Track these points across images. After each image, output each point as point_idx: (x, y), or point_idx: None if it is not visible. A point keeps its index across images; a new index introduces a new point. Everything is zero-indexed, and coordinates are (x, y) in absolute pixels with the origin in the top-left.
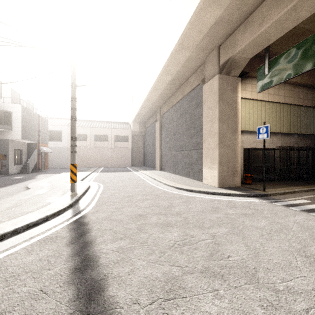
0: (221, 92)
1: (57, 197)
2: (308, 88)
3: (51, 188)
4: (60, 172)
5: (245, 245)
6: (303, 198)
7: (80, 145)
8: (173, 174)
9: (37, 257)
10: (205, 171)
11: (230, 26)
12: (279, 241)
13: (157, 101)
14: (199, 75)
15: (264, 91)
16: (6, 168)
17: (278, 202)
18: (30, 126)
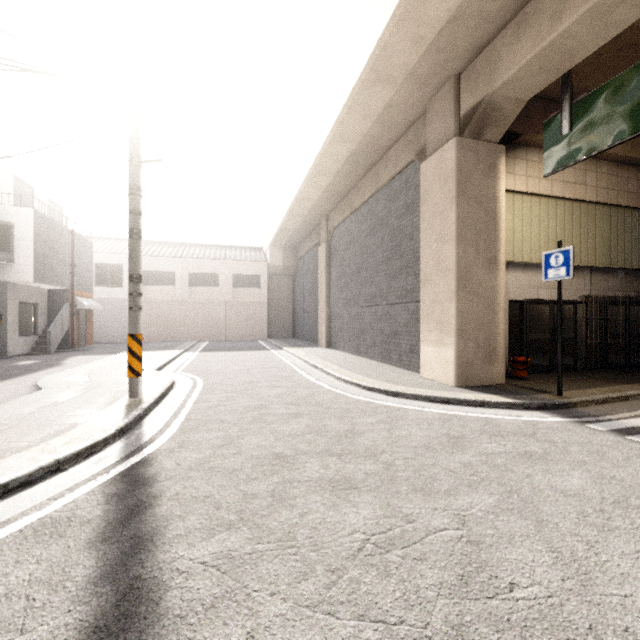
0: (463, 176)
1: (95, 410)
2: None
3: (88, 387)
4: (117, 350)
5: (548, 548)
6: None
7: (161, 294)
8: (354, 357)
9: (1, 586)
10: (426, 350)
11: (484, 27)
12: (633, 536)
13: (322, 201)
14: (412, 141)
15: (554, 177)
16: (1, 342)
17: (597, 421)
18: (53, 255)
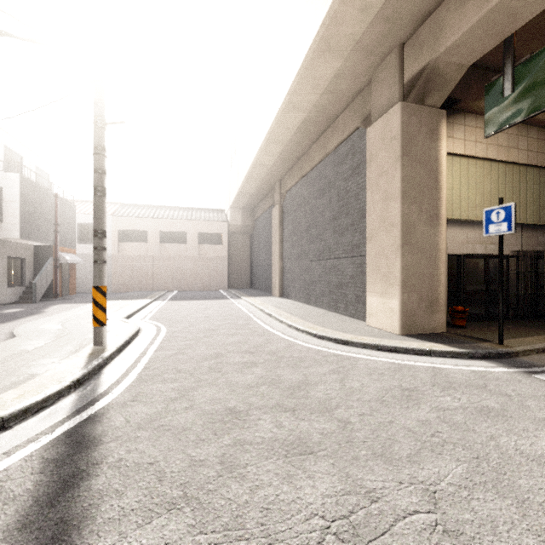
0: (407, 138)
1: (58, 359)
2: None
3: (59, 335)
4: None
5: (541, 543)
6: None
7: (135, 250)
8: (304, 305)
9: None
10: (371, 301)
11: None
12: None
13: (275, 166)
14: (358, 109)
15: (489, 141)
16: None
17: (544, 372)
18: (38, 215)
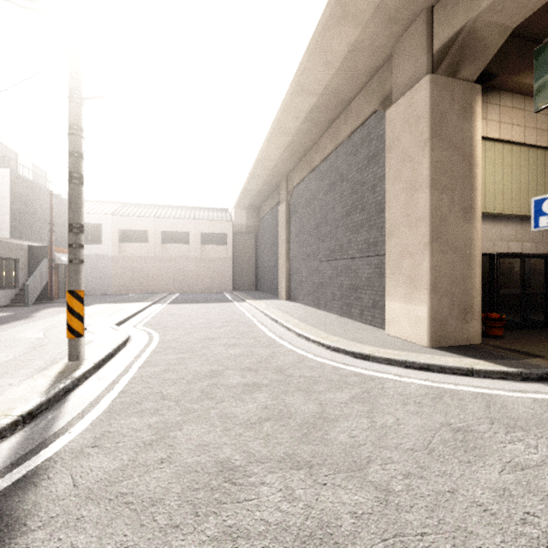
0: (437, 117)
1: (19, 380)
2: None
3: (34, 346)
4: (92, 302)
5: None
6: None
7: (136, 251)
8: (313, 310)
9: None
10: (392, 306)
11: None
12: None
13: (282, 161)
14: (376, 90)
15: (527, 123)
16: None
17: None
18: (31, 213)
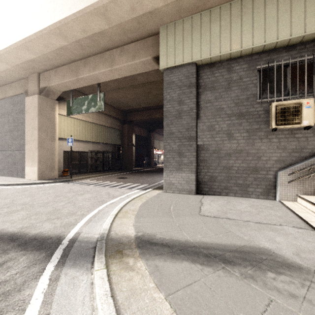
0: (41, 108)
1: None
2: (108, 116)
3: None
4: None
5: (30, 199)
6: (90, 179)
7: None
8: None
9: None
10: (27, 169)
11: (45, 66)
12: (51, 195)
13: None
14: (23, 85)
15: None
16: None
17: (73, 182)
18: None
